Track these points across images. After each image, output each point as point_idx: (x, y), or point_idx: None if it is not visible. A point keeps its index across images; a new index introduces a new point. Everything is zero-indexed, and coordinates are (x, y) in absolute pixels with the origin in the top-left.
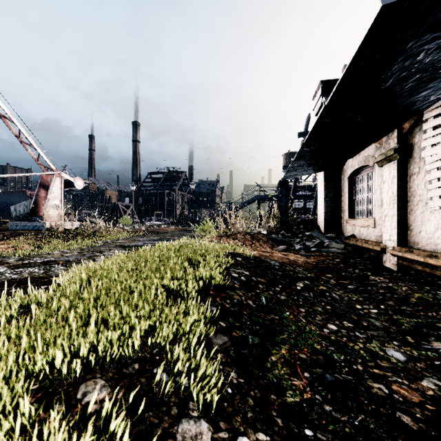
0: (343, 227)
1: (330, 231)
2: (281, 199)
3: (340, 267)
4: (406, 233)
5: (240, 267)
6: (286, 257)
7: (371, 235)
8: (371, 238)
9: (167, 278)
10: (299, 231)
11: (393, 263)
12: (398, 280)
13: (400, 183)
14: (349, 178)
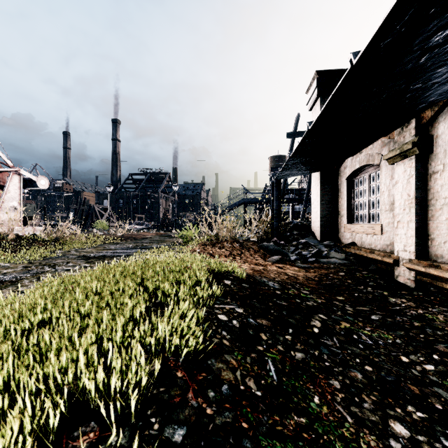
0: (340, 233)
1: (326, 238)
2: (273, 202)
3: (349, 284)
4: (425, 243)
5: (229, 298)
6: (283, 271)
7: (376, 243)
8: (377, 246)
9: (90, 352)
10: (292, 237)
11: (409, 278)
12: (425, 304)
13: (419, 183)
14: (347, 179)
